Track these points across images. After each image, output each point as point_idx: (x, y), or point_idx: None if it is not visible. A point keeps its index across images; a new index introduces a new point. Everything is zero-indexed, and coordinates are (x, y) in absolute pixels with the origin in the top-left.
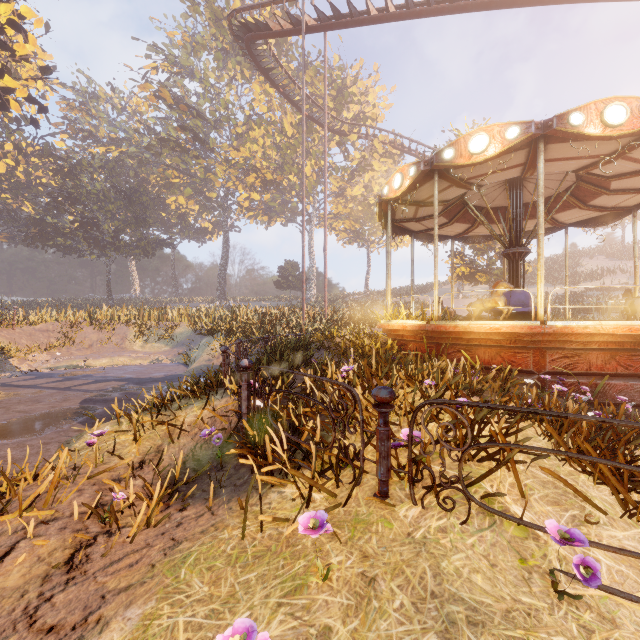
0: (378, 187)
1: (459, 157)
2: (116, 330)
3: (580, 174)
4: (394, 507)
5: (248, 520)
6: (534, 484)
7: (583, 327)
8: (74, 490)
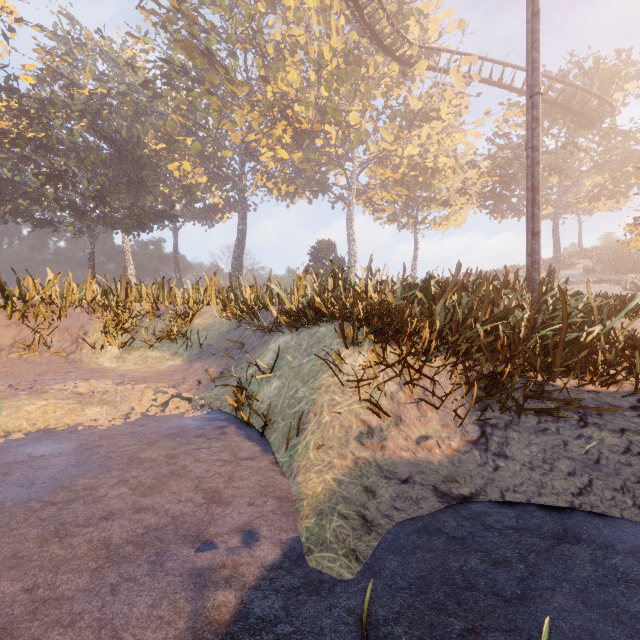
0: (436, 146)
1: None
2: (63, 320)
3: None
4: None
5: None
6: None
7: None
8: None
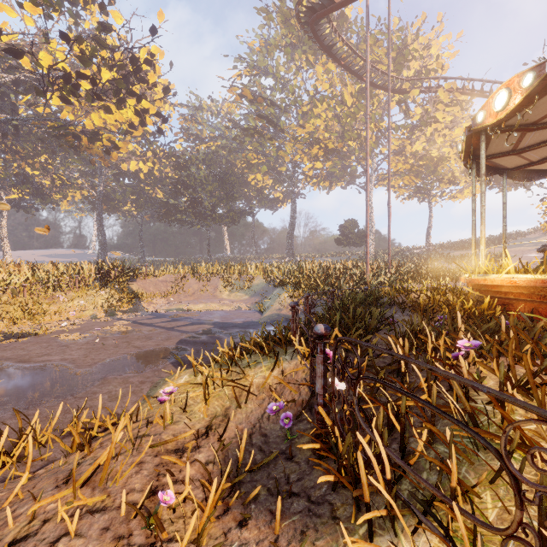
0: (442, 139)
1: None
2: (210, 281)
3: None
4: None
5: None
6: None
7: None
8: (131, 466)
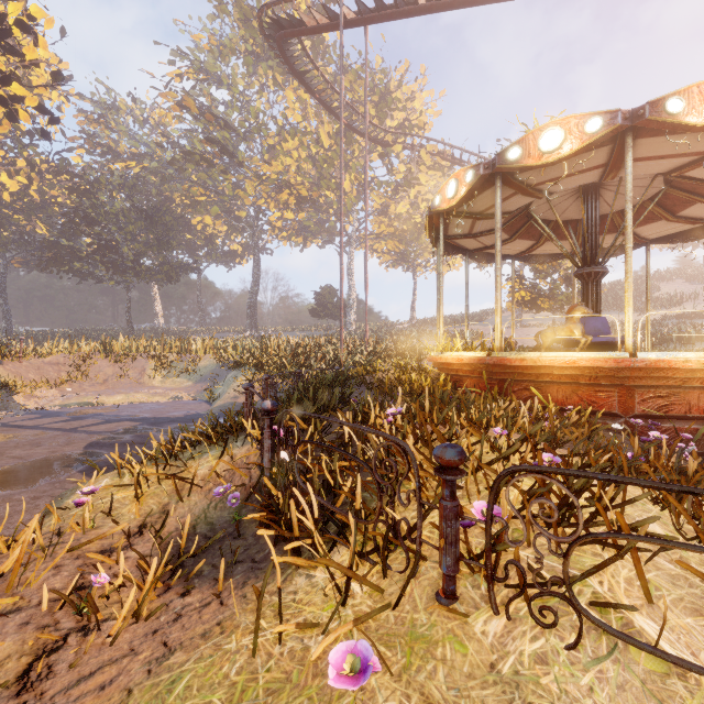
0: (425, 204)
1: (527, 157)
2: (134, 363)
3: (670, 178)
4: (467, 618)
5: (265, 619)
6: (659, 580)
7: (683, 360)
8: (48, 568)
